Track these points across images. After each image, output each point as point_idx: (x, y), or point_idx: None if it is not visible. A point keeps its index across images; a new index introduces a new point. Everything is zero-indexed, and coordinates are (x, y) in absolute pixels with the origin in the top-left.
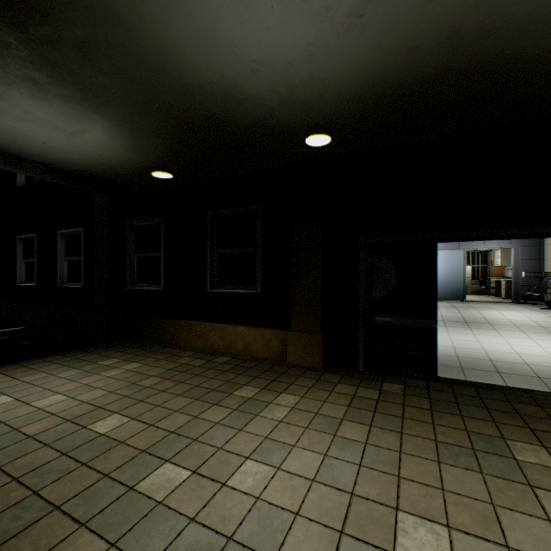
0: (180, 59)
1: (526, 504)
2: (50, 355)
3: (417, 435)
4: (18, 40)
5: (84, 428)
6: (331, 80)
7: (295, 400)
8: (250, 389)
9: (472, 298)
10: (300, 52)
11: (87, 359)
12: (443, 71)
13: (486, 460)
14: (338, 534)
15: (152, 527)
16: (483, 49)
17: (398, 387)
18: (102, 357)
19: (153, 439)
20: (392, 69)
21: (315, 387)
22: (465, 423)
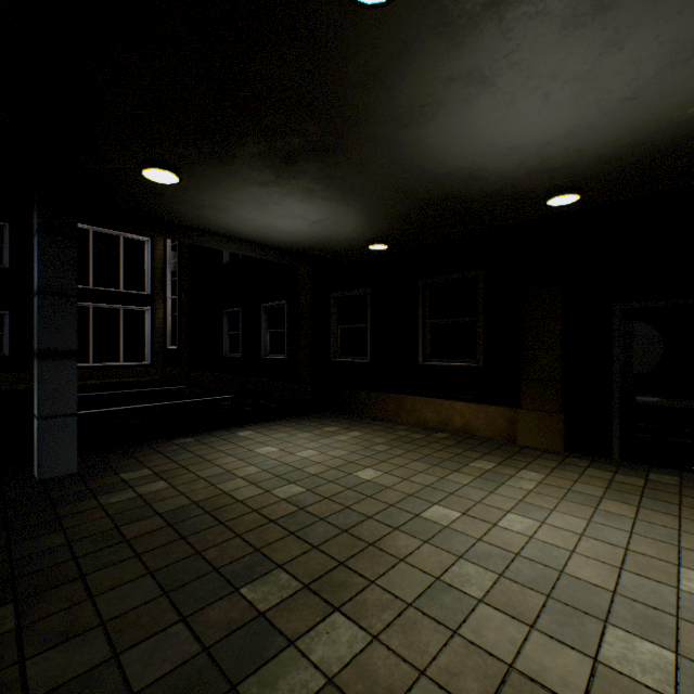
0: (438, 158)
1: None
2: (277, 420)
3: None
4: (316, 168)
5: (350, 474)
6: (589, 148)
7: (540, 477)
8: (485, 463)
9: None
10: (559, 134)
11: (310, 425)
12: None
13: None
14: (617, 568)
15: (449, 538)
16: None
17: (670, 479)
18: (322, 425)
19: (413, 488)
20: (666, 128)
21: (560, 468)
22: None
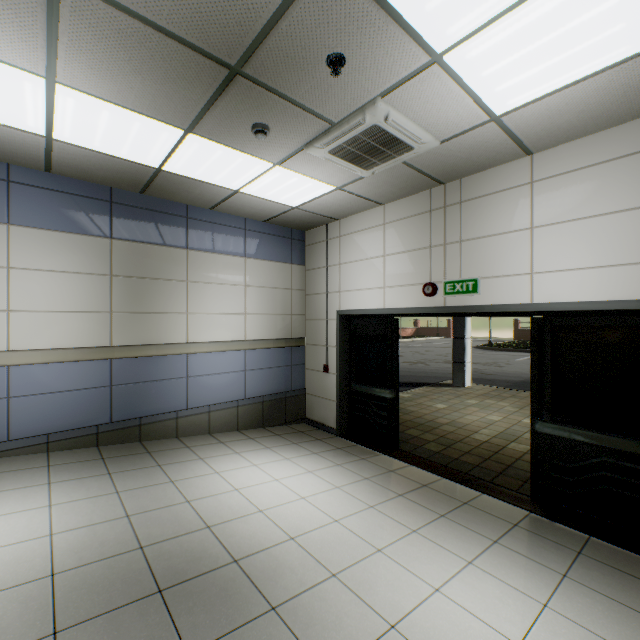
0: None
1: None
2: None
3: None
4: None
5: None
6: None
7: None
8: None
9: None
10: None
11: None
12: None
13: None
14: None
15: None
16: None
17: None
18: None
19: None
20: None
21: None
22: None
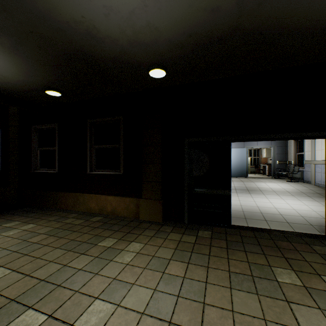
0: None
1: (286, 317)
2: None
3: (218, 268)
4: None
5: None
6: (162, 28)
7: (140, 247)
8: (111, 240)
9: (251, 175)
10: (137, 2)
11: None
12: (234, 29)
13: (260, 283)
14: None
15: None
16: (258, 14)
17: (208, 233)
18: (7, 221)
19: (25, 288)
20: (201, 23)
21: (155, 236)
22: (247, 256)
